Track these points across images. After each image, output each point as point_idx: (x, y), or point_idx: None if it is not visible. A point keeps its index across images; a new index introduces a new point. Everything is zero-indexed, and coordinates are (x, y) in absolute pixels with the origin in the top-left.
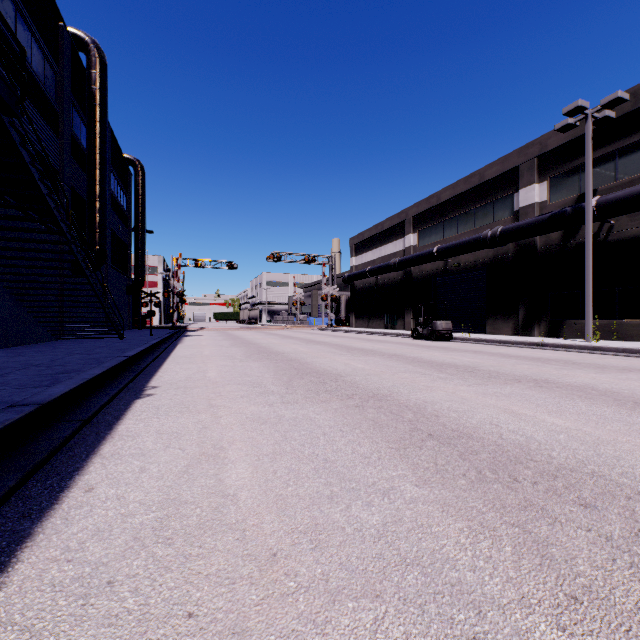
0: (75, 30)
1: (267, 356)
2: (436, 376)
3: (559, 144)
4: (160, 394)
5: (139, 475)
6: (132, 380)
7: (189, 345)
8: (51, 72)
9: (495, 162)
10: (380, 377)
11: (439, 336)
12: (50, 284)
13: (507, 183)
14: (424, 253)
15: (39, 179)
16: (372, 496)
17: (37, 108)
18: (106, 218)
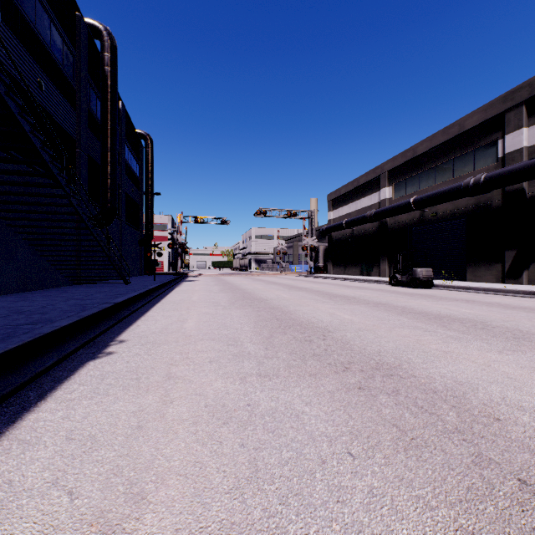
0: (91, 20)
1: (250, 303)
2: (444, 334)
3: None
4: (120, 353)
5: None
6: (105, 331)
7: (183, 290)
8: (69, 55)
9: (477, 110)
10: (375, 334)
11: (419, 283)
12: (68, 236)
13: (490, 130)
14: (400, 204)
15: (30, 131)
16: None
17: (55, 84)
18: (116, 180)
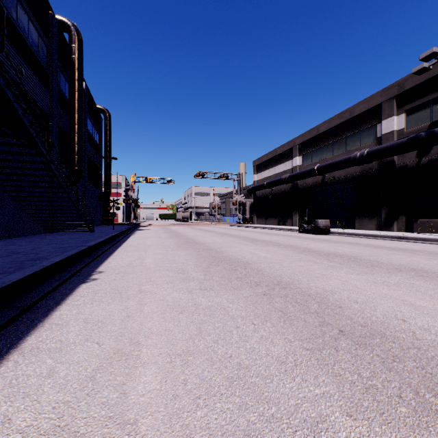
0: (61, 17)
1: (192, 246)
2: (327, 264)
3: (414, 85)
4: (102, 279)
5: (43, 381)
6: (86, 265)
7: (138, 237)
8: (44, 46)
9: (362, 101)
10: (280, 265)
11: (320, 231)
12: (43, 194)
13: (371, 116)
14: (307, 170)
15: (22, 114)
16: (298, 434)
17: (33, 70)
18: (82, 148)
